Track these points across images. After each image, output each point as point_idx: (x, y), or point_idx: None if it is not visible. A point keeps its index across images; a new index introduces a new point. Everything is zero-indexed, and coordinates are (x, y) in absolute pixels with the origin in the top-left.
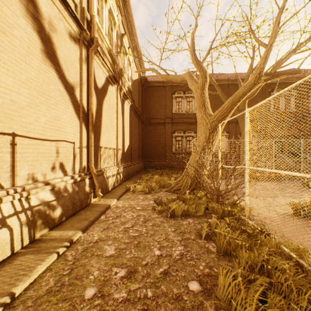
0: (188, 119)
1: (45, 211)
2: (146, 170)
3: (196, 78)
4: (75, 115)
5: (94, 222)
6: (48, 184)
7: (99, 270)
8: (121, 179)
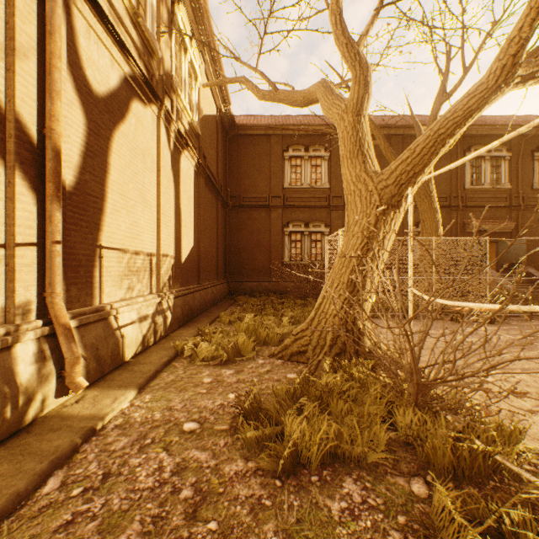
0: (313, 200)
1: None
2: (233, 298)
3: (329, 122)
4: None
5: None
6: None
7: None
8: (169, 323)
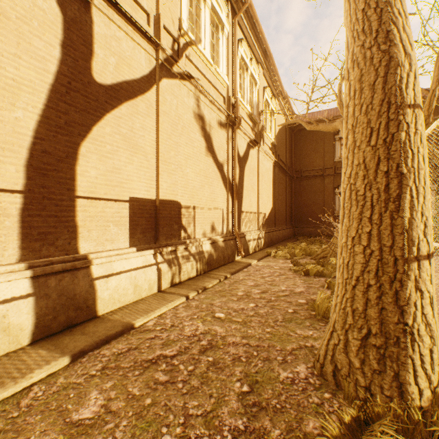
0: None
1: (209, 256)
2: (296, 238)
3: None
4: (223, 187)
5: (238, 271)
6: (209, 239)
7: (244, 289)
8: (262, 244)
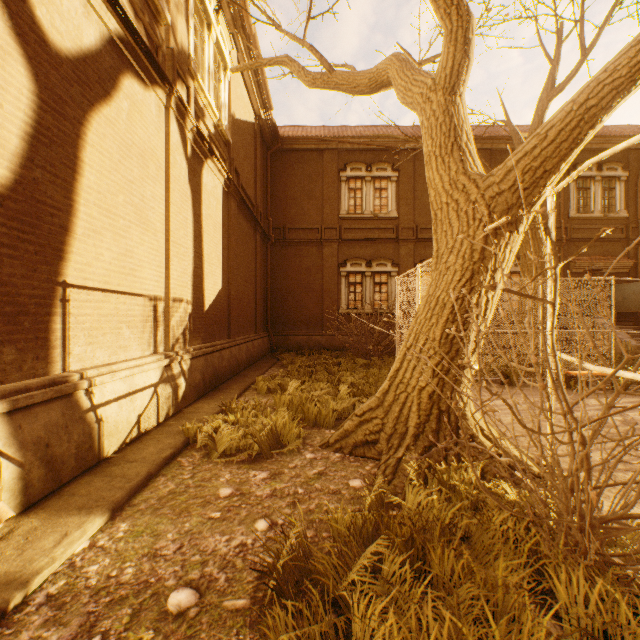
0: (377, 233)
1: None
2: (276, 357)
3: (398, 134)
4: None
5: None
6: None
7: None
8: (181, 395)
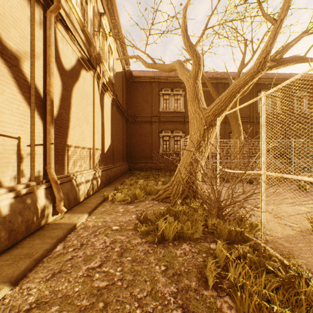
0: (176, 118)
1: None
2: (131, 172)
3: None
4: (21, 99)
5: (41, 260)
6: None
7: None
8: (99, 184)
